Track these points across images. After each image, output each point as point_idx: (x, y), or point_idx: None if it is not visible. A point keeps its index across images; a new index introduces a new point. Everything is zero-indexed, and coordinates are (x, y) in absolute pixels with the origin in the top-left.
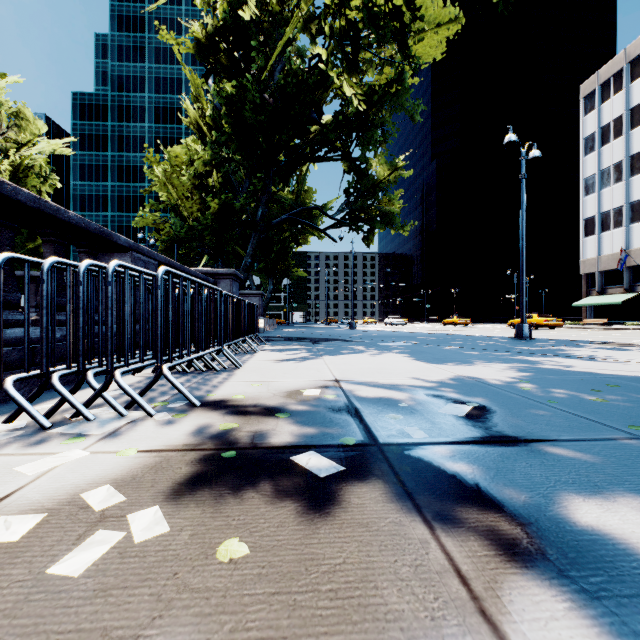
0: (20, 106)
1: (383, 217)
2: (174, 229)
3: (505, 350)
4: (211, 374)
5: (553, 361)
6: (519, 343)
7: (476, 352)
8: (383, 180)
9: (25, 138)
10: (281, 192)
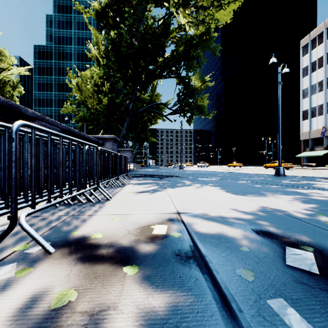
0: (1, 48)
1: (198, 108)
2: (83, 114)
3: (277, 184)
4: (87, 206)
5: (316, 193)
6: (280, 178)
7: (260, 185)
8: (198, 88)
9: (4, 66)
10: (142, 95)
